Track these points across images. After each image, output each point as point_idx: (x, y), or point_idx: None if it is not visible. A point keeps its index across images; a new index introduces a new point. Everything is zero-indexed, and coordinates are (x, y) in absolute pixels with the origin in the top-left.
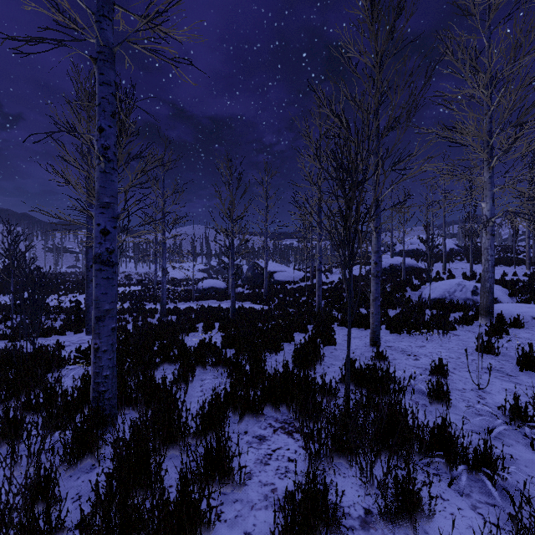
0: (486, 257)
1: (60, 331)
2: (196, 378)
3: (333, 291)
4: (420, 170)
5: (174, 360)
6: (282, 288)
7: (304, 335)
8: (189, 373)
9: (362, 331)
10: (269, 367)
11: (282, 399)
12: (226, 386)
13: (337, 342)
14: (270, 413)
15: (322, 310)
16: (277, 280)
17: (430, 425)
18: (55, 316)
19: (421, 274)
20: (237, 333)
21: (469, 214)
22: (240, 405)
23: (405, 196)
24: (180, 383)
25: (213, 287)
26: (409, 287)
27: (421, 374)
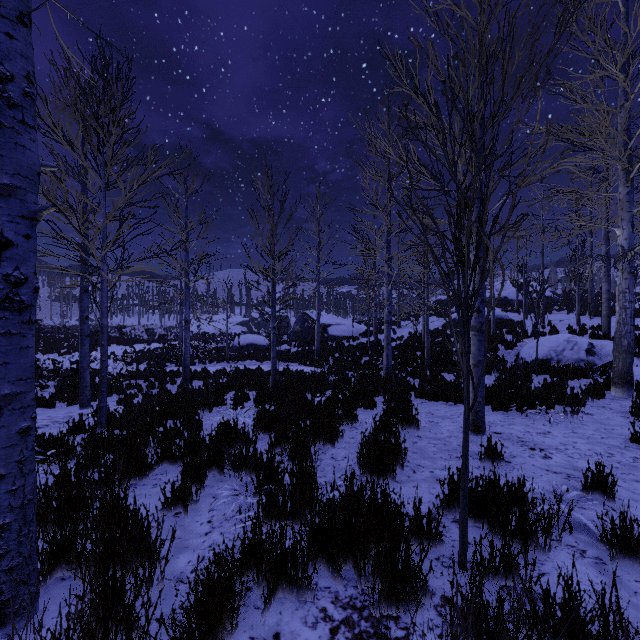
0: (622, 304)
1: (48, 402)
2: (207, 492)
3: (403, 349)
4: (550, 169)
5: (178, 457)
6: (338, 346)
7: (371, 413)
8: (195, 483)
9: (451, 407)
10: (322, 470)
11: (345, 550)
12: (251, 514)
13: (419, 424)
14: (324, 579)
15: (391, 375)
16: (332, 335)
17: (633, 616)
18: (48, 381)
19: (515, 328)
20: (277, 412)
21: (575, 252)
22: (266, 578)
23: (494, 228)
24: (175, 505)
25: (253, 343)
26: (501, 344)
27: (568, 489)
